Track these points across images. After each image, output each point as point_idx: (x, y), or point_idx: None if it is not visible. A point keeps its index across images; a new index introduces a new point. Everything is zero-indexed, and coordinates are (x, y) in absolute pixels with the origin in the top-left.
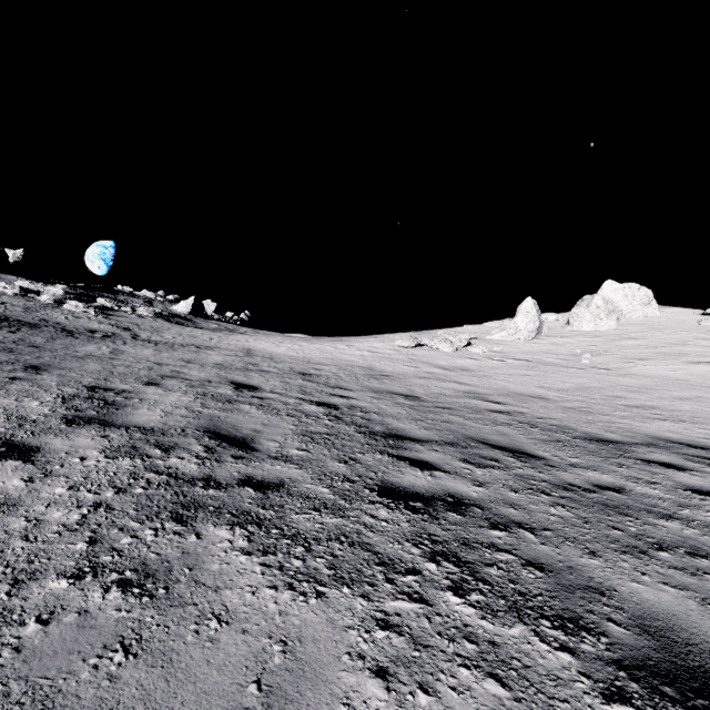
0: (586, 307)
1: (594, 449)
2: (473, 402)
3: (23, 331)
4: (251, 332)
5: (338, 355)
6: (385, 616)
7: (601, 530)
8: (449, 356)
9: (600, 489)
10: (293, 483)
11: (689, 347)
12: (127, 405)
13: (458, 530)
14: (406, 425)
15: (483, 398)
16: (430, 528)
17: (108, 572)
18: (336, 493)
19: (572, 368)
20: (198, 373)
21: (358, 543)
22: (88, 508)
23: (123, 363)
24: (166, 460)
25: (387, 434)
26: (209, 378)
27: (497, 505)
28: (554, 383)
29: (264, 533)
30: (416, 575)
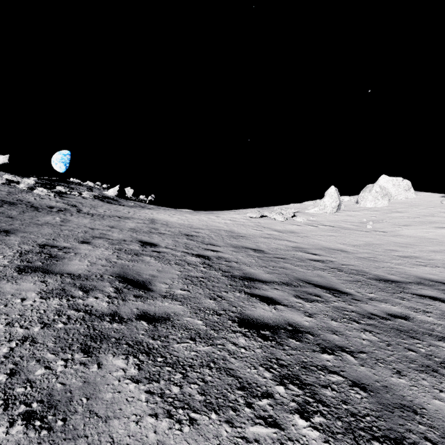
0: (369, 192)
1: (383, 287)
2: (299, 253)
3: (4, 207)
4: (155, 208)
5: (211, 223)
6: (246, 443)
7: (401, 352)
8: (282, 223)
9: (393, 317)
10: (176, 316)
11: (436, 218)
12: (64, 257)
13: (298, 355)
14: (256, 270)
15: (305, 251)
16: (277, 353)
17: (17, 405)
18: (207, 324)
19: (362, 231)
20: (117, 235)
21: (224, 368)
22: (16, 342)
23: (68, 228)
24: (85, 300)
25: (243, 277)
26: (124, 238)
27: (323, 332)
28: (350, 241)
29: (151, 361)
30: (269, 398)
